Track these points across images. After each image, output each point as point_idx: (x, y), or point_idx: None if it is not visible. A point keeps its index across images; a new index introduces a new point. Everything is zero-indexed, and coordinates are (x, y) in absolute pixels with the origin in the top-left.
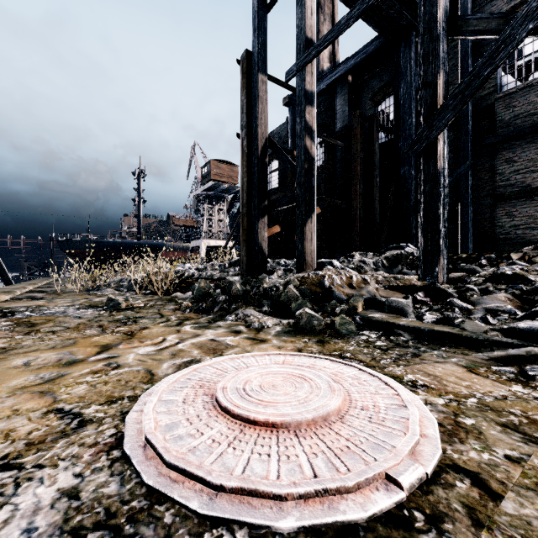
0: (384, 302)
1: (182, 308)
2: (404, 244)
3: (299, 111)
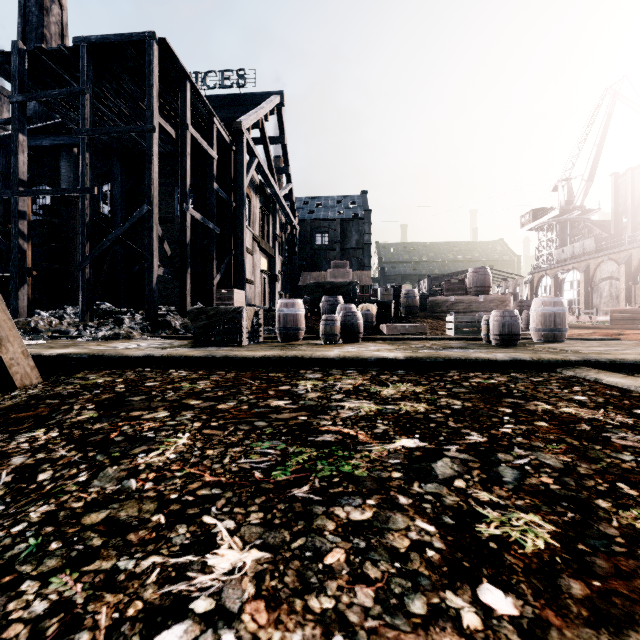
0: (63, 331)
1: None
2: (103, 302)
3: (14, 221)
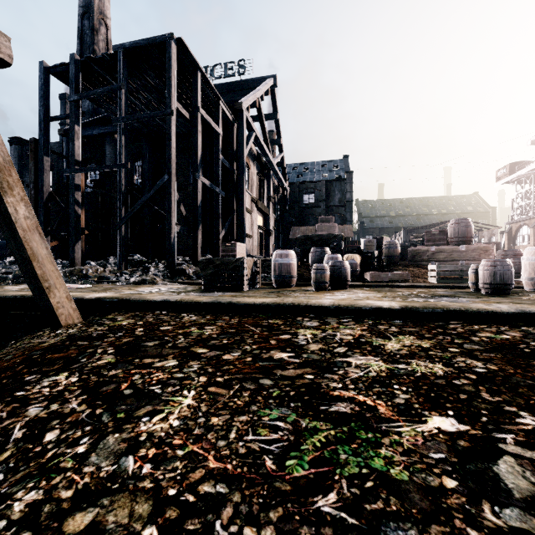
0: (106, 277)
1: (6, 283)
2: (135, 254)
3: (72, 192)
